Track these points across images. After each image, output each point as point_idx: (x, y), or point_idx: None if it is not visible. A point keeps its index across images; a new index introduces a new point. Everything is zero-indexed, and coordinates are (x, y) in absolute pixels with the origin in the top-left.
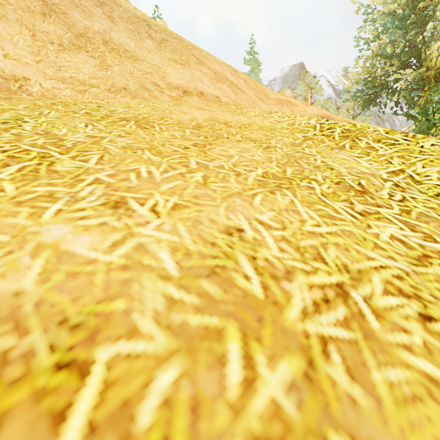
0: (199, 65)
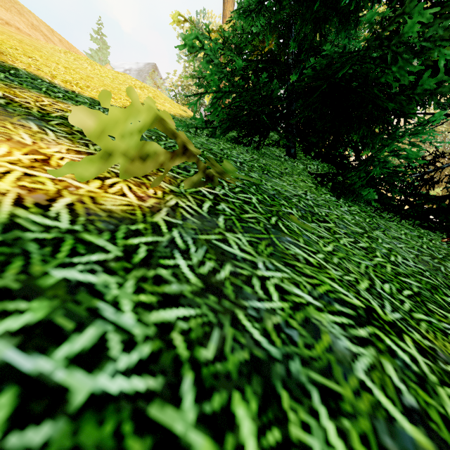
0: (19, 15)
